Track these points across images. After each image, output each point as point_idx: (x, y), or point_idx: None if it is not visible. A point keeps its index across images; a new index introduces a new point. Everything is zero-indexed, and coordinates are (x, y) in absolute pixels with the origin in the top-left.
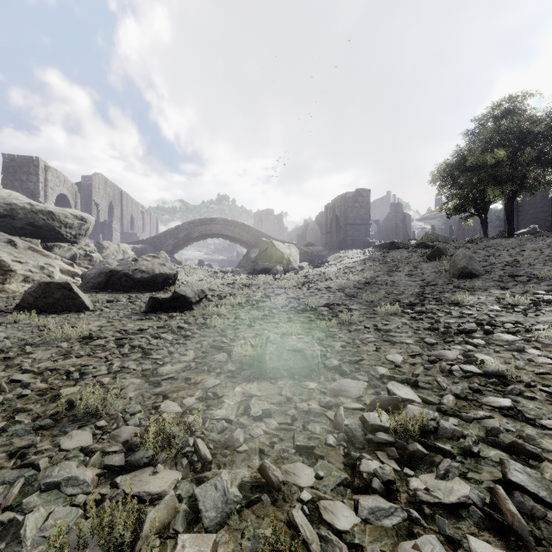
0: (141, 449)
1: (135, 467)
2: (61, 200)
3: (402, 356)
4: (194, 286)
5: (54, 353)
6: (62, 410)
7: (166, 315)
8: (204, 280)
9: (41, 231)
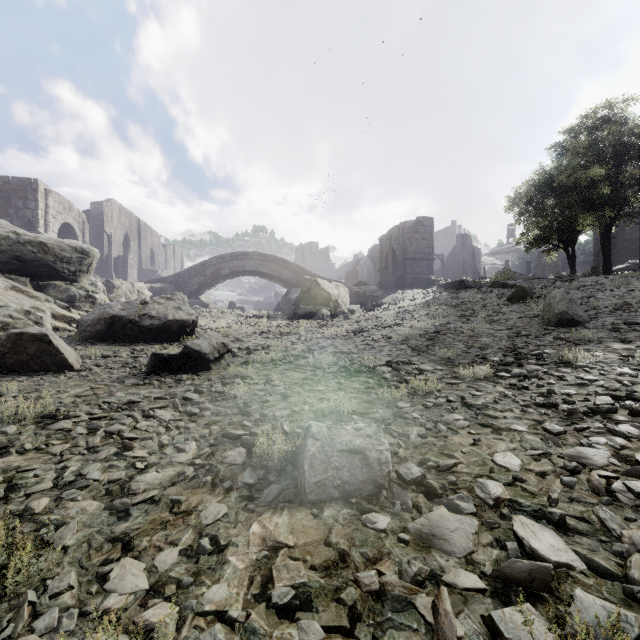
0: None
1: None
2: (66, 231)
3: (518, 457)
4: (213, 338)
5: None
6: None
7: (172, 377)
8: (233, 327)
9: (31, 267)
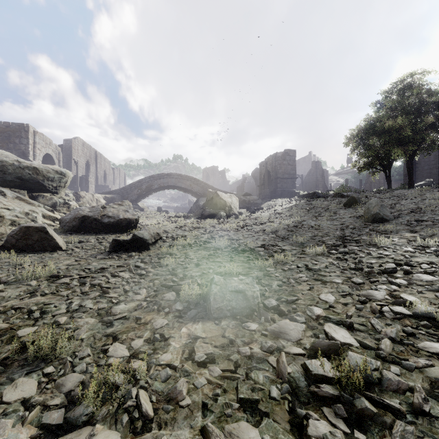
0: (81, 404)
1: (73, 426)
2: (47, 159)
3: (334, 296)
4: (151, 230)
5: (23, 291)
6: (13, 354)
7: (126, 254)
8: (161, 224)
9: (28, 183)
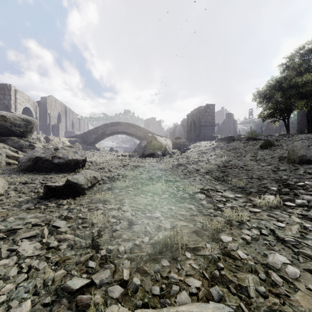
0: None
1: None
2: (27, 111)
3: None
4: (87, 173)
5: None
6: None
7: (57, 202)
8: (109, 162)
9: None
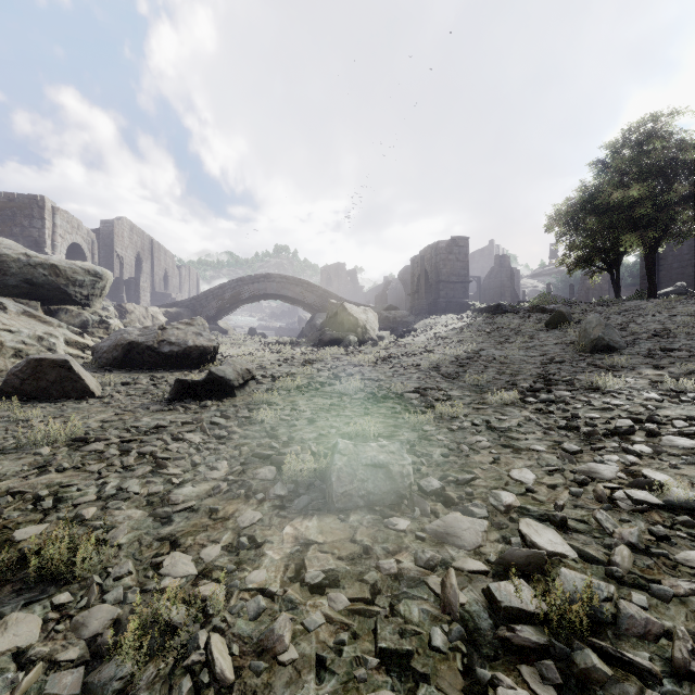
0: (113, 659)
1: None
2: (74, 251)
3: (533, 472)
4: (237, 364)
5: (27, 464)
6: (3, 572)
7: (197, 404)
8: (255, 354)
9: (42, 290)
